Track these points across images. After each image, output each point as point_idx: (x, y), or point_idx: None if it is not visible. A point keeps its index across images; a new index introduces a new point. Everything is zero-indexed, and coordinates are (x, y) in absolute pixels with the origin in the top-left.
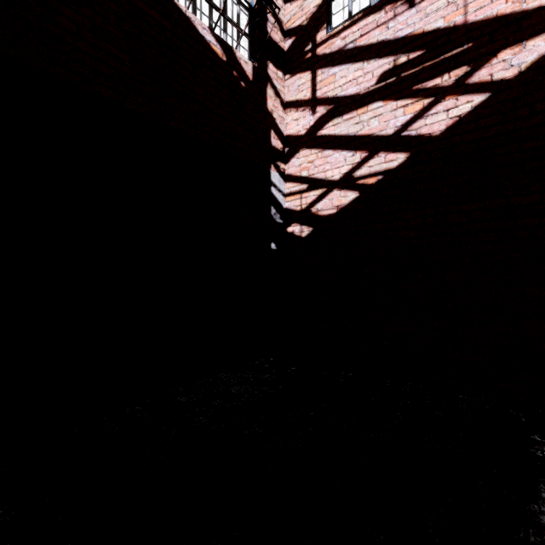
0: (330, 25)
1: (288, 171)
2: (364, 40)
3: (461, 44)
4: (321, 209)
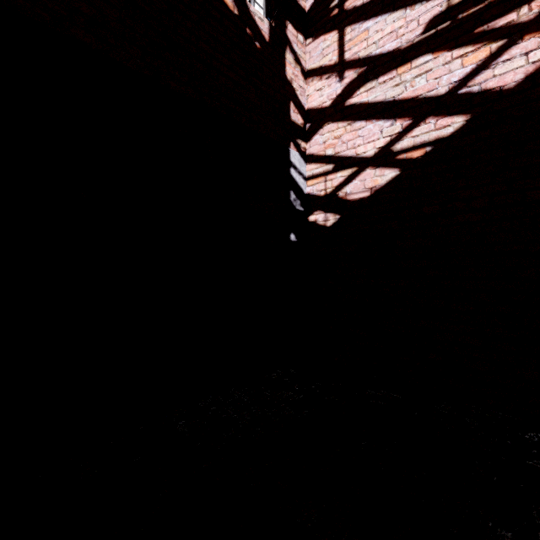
0: None
1: (309, 150)
2: None
3: None
4: (350, 192)
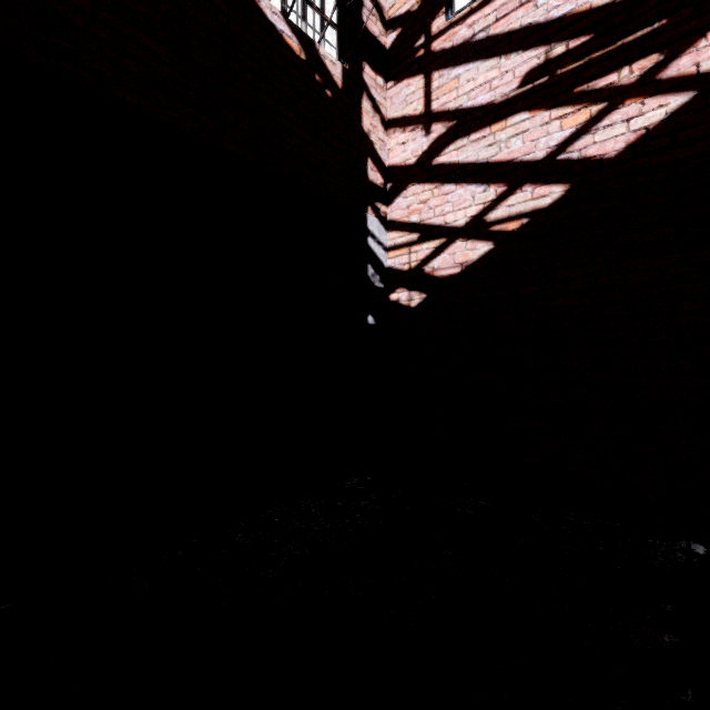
0: (452, 8)
1: (391, 216)
2: (500, 26)
3: (649, 22)
4: (438, 267)
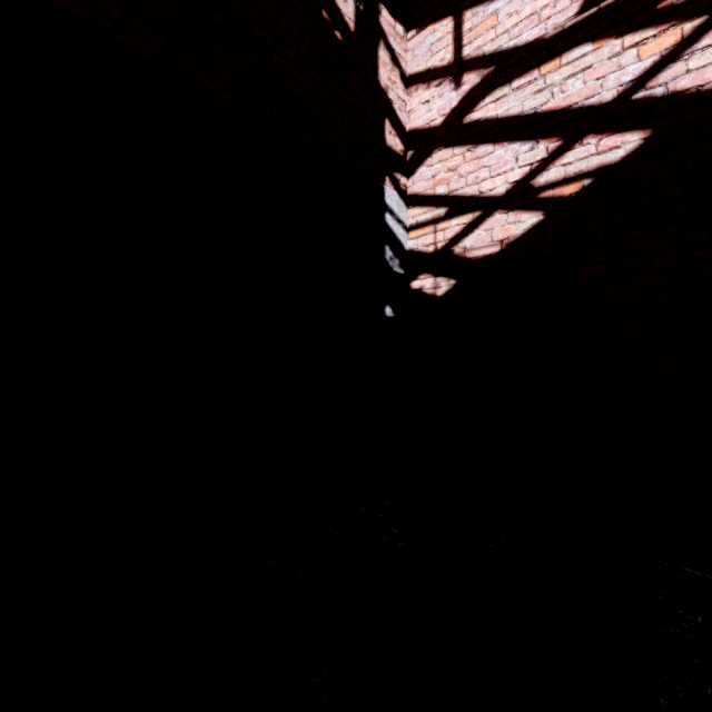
0: None
1: (412, 189)
2: None
3: None
4: (471, 247)
